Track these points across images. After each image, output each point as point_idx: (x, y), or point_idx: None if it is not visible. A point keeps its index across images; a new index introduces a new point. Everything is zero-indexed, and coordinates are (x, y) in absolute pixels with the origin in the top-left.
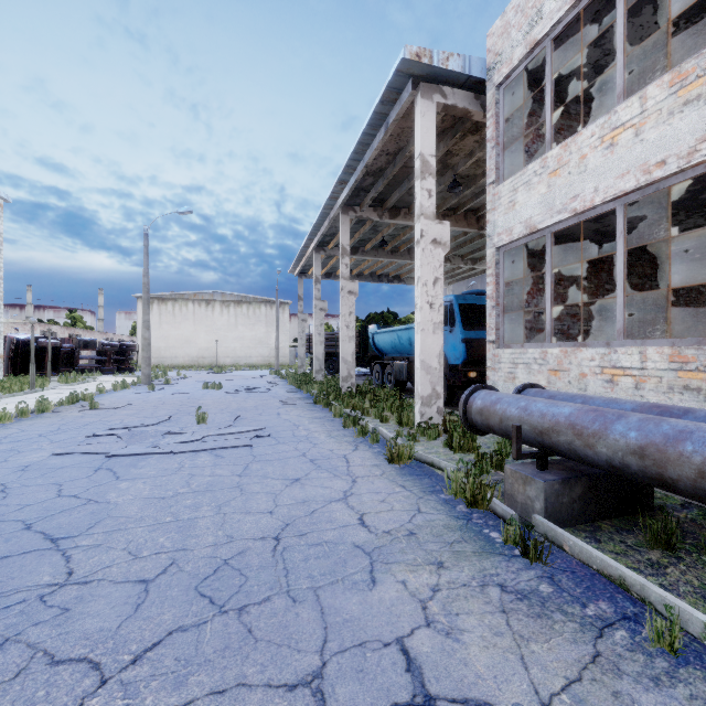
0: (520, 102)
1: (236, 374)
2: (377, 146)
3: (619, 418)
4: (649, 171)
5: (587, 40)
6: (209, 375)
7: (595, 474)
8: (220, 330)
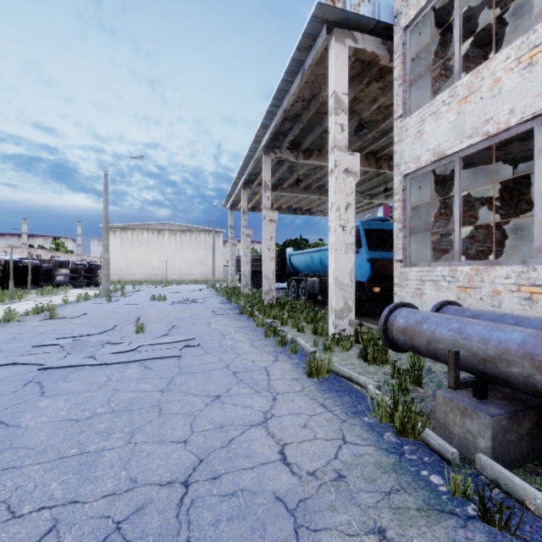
0: (424, 44)
1: (180, 288)
2: (294, 91)
3: None
4: None
5: None
6: (158, 289)
7: None
8: (168, 253)
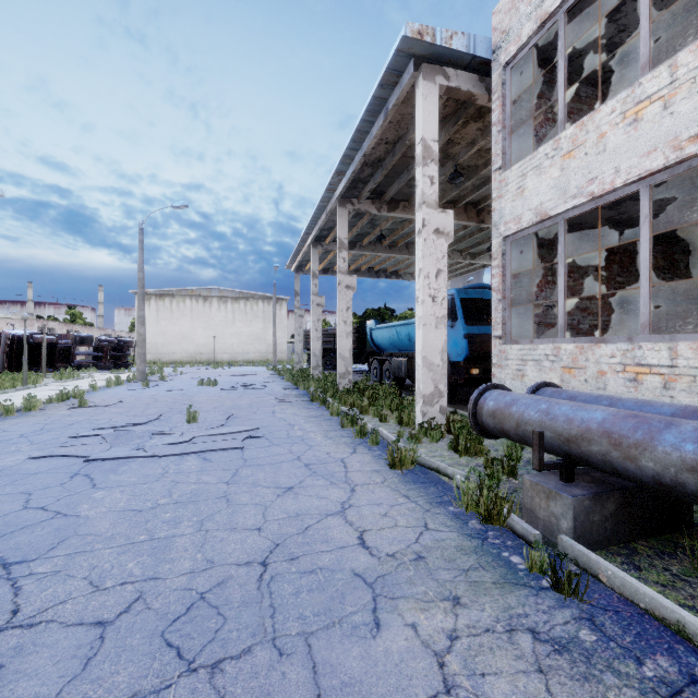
0: (527, 83)
1: (233, 370)
2: (376, 133)
3: (668, 426)
4: (680, 147)
5: (601, 14)
6: (205, 371)
7: (629, 488)
8: (217, 326)
